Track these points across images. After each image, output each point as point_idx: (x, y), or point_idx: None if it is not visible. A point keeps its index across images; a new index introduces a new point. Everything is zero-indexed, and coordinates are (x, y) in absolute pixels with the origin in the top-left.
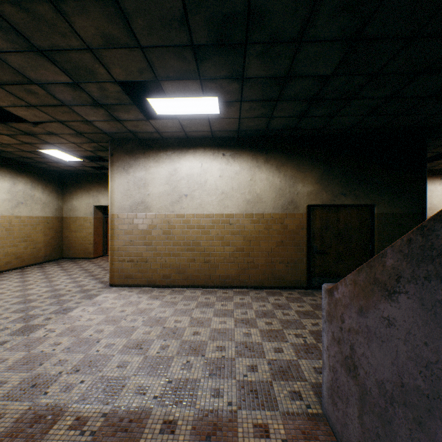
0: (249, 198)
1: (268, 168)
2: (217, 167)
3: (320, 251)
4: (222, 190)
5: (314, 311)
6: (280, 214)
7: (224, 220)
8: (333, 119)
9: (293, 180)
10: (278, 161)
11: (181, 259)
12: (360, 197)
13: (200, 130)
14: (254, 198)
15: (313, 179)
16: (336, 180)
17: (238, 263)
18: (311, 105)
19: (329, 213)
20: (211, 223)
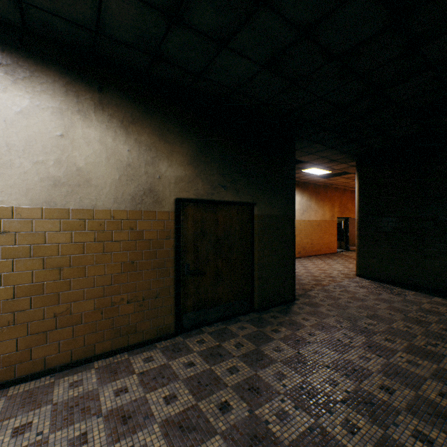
0: (59, 175)
1: (106, 121)
2: None
3: (195, 270)
4: None
5: (199, 407)
6: (128, 212)
7: None
8: (220, 55)
9: (153, 153)
10: (126, 113)
11: None
12: (241, 193)
13: None
14: (71, 176)
15: (185, 158)
16: (215, 165)
17: (27, 322)
18: None
19: (206, 213)
20: None
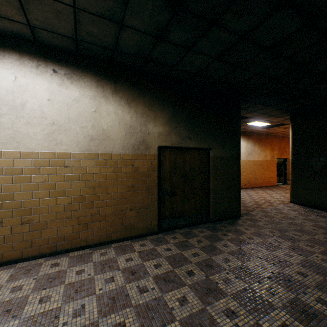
0: (93, 134)
1: (118, 101)
2: (45, 86)
3: (170, 192)
4: (53, 120)
5: (174, 271)
6: (130, 155)
7: (56, 161)
8: (187, 55)
9: (144, 118)
10: (129, 95)
11: None
12: (201, 141)
13: (6, 14)
14: (100, 134)
15: (164, 120)
16: (183, 123)
17: (78, 217)
18: (172, 17)
19: (177, 155)
20: (34, 165)
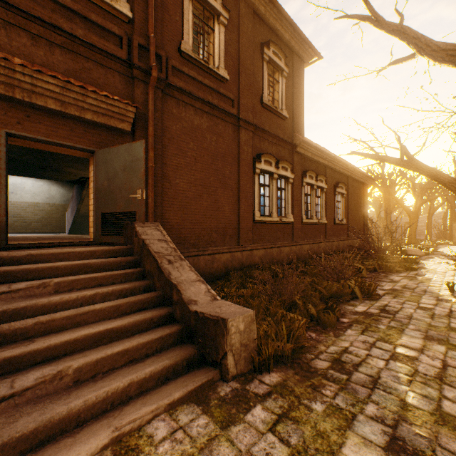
0: (48, 197)
1: (58, 186)
2: (31, 182)
3: None
4: (34, 192)
5: None
6: (63, 204)
7: (35, 205)
8: None
9: (69, 191)
10: (63, 183)
11: (10, 221)
12: None
13: None
14: (51, 197)
15: None
16: None
17: (43, 223)
18: None
19: None
20: (28, 206)
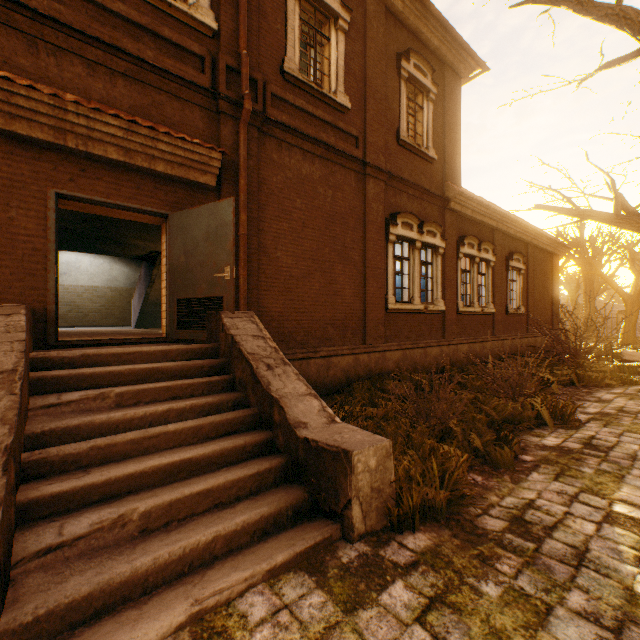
0: (110, 278)
1: (122, 264)
2: (89, 259)
3: None
4: (92, 273)
5: None
6: (129, 288)
7: (94, 289)
8: None
9: (136, 271)
10: (128, 261)
11: (63, 311)
12: None
13: None
14: (113, 279)
15: None
16: None
17: (103, 313)
18: None
19: None
20: (85, 291)
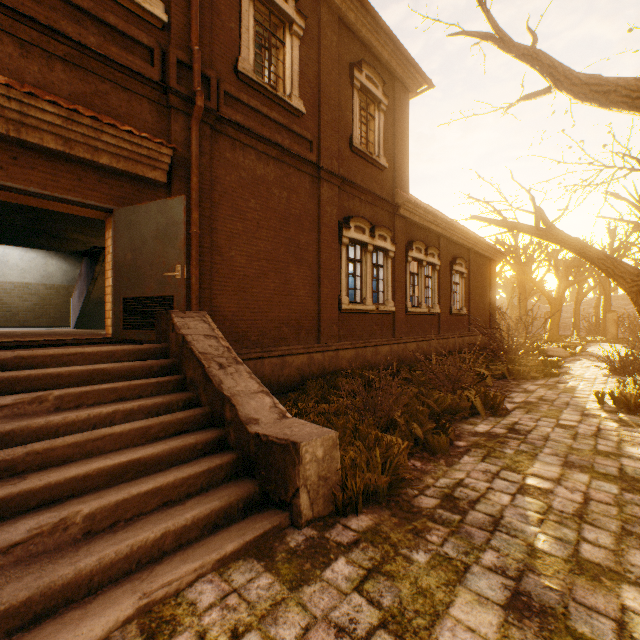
0: (45, 274)
1: (59, 259)
2: (19, 253)
3: None
4: (23, 268)
5: None
6: (67, 285)
7: (25, 286)
8: None
9: (76, 267)
10: (66, 256)
11: None
12: None
13: None
14: (48, 275)
15: None
16: None
17: (36, 312)
18: None
19: None
20: (14, 287)
